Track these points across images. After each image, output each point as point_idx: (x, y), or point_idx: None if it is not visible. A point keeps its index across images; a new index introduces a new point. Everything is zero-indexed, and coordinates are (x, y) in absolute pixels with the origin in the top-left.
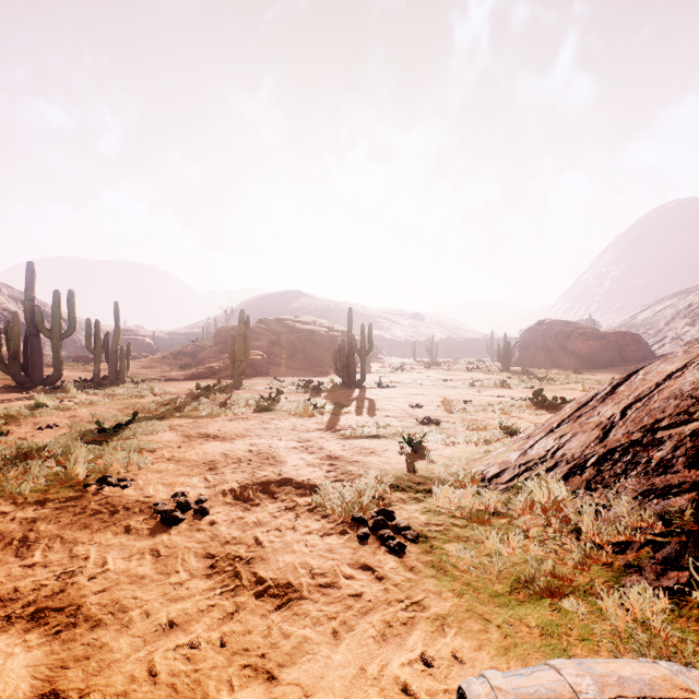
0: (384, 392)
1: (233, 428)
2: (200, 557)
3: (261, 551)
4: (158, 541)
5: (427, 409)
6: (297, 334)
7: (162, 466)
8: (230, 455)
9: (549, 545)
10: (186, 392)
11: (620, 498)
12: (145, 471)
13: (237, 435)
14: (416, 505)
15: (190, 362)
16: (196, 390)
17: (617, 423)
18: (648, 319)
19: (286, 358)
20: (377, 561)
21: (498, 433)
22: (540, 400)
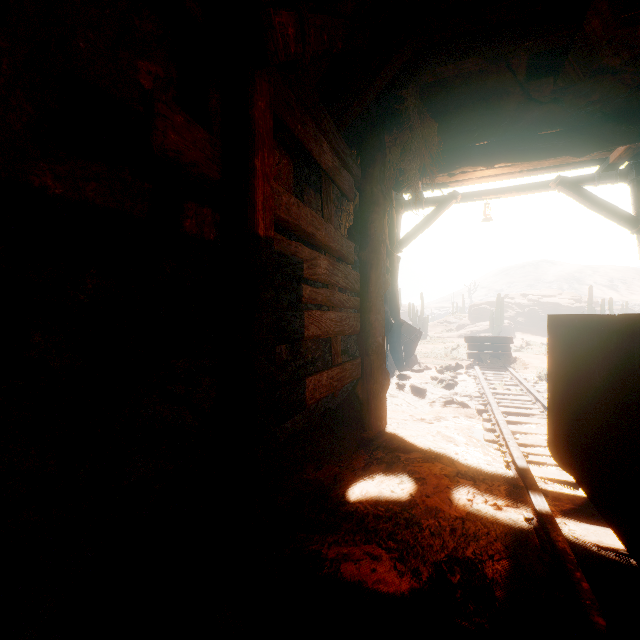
0: None
1: None
2: None
3: (527, 372)
4: None
5: None
6: (541, 306)
7: None
8: None
9: None
10: None
11: None
12: None
13: None
14: None
15: (452, 327)
16: None
17: None
18: None
19: (530, 326)
20: None
21: None
22: None
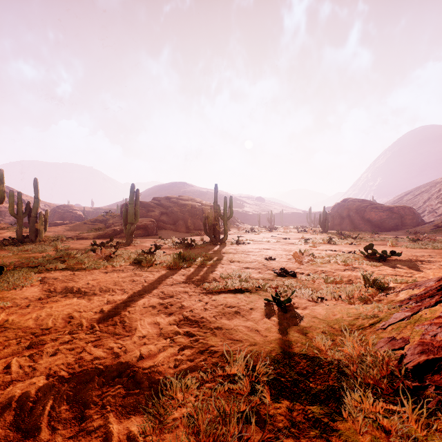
0: (242, 247)
1: (102, 281)
2: None
3: None
4: None
5: (279, 261)
6: (179, 207)
7: None
8: (74, 319)
9: None
10: (84, 248)
11: None
12: None
13: (101, 289)
14: None
15: (103, 226)
16: (94, 246)
17: None
18: (411, 200)
19: (171, 224)
20: None
21: (363, 287)
22: (370, 253)
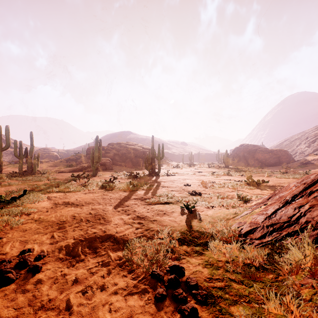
0: (170, 178)
1: (85, 198)
2: None
3: None
4: None
5: (193, 186)
6: (127, 150)
7: (27, 226)
8: (76, 217)
9: None
10: (66, 178)
11: None
12: (14, 230)
13: (86, 202)
14: (198, 257)
15: (74, 163)
16: (72, 177)
17: None
18: (288, 144)
19: (122, 162)
20: None
21: (237, 200)
22: (250, 181)
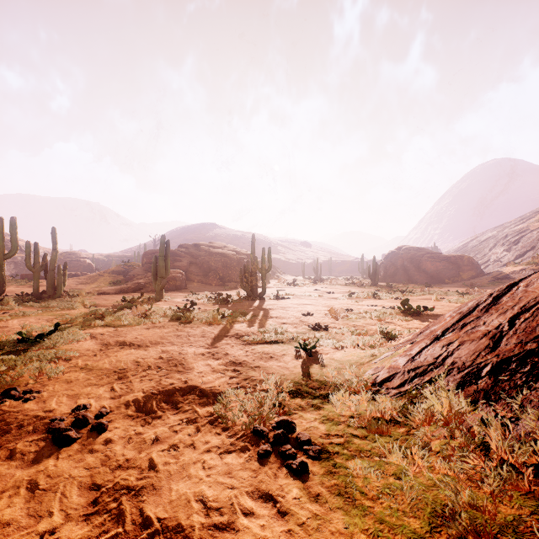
0: (281, 303)
1: (149, 336)
2: (84, 489)
3: (154, 477)
4: (42, 468)
5: (317, 316)
6: (211, 256)
7: (72, 376)
8: (141, 363)
9: (459, 464)
10: (113, 304)
11: (528, 412)
12: (54, 381)
13: (152, 342)
14: (315, 412)
15: (122, 278)
16: (122, 302)
17: (507, 332)
18: (476, 246)
19: (202, 276)
20: (279, 489)
21: (379, 337)
22: (406, 308)
